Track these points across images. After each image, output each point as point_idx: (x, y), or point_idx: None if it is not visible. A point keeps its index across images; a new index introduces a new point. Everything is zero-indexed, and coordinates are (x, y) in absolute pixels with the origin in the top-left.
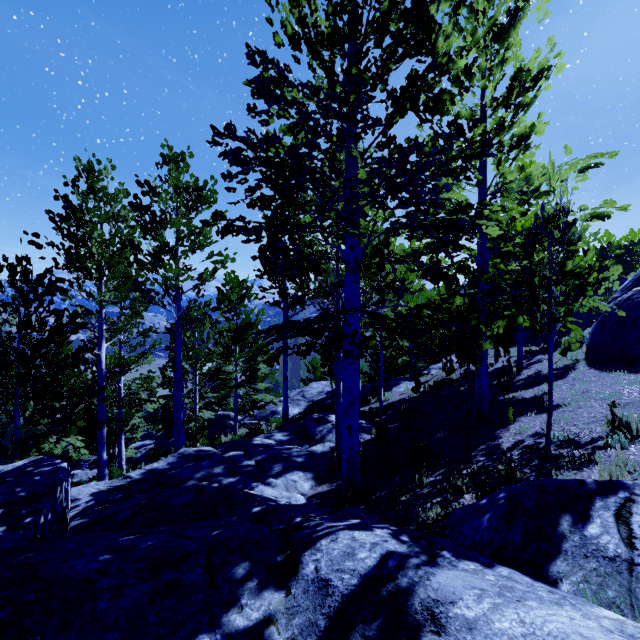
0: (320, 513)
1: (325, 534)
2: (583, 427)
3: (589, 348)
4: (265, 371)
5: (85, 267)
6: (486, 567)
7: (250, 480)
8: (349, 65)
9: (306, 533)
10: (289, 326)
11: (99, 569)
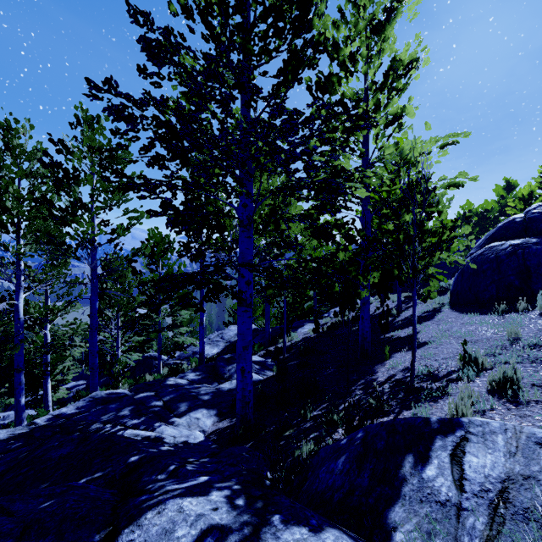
0: (201, 456)
1: (156, 503)
2: (442, 362)
3: (452, 294)
4: (187, 316)
5: None
6: (312, 534)
7: (154, 421)
8: (233, 34)
9: (141, 501)
10: (173, 278)
11: None
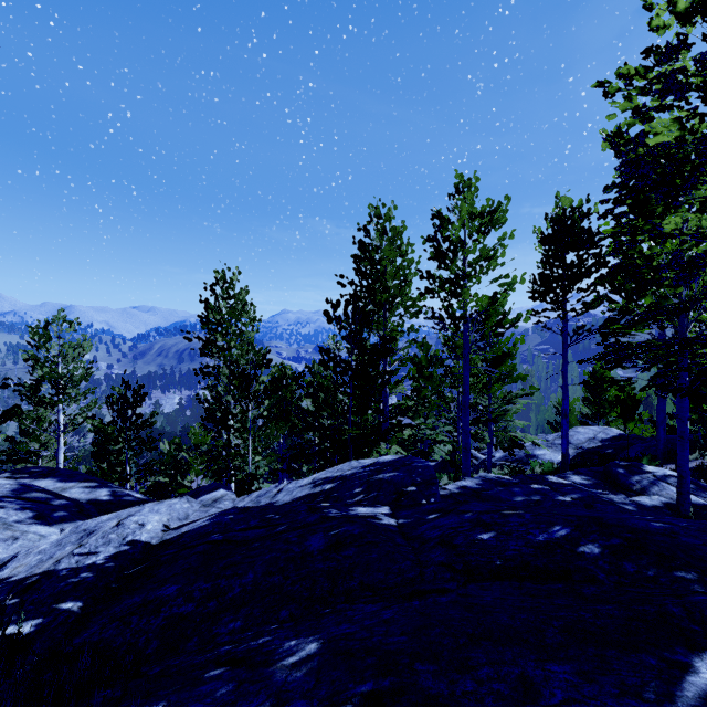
0: None
1: None
2: None
3: None
4: (521, 407)
5: (379, 300)
6: None
7: None
8: None
9: None
10: None
11: (666, 530)
